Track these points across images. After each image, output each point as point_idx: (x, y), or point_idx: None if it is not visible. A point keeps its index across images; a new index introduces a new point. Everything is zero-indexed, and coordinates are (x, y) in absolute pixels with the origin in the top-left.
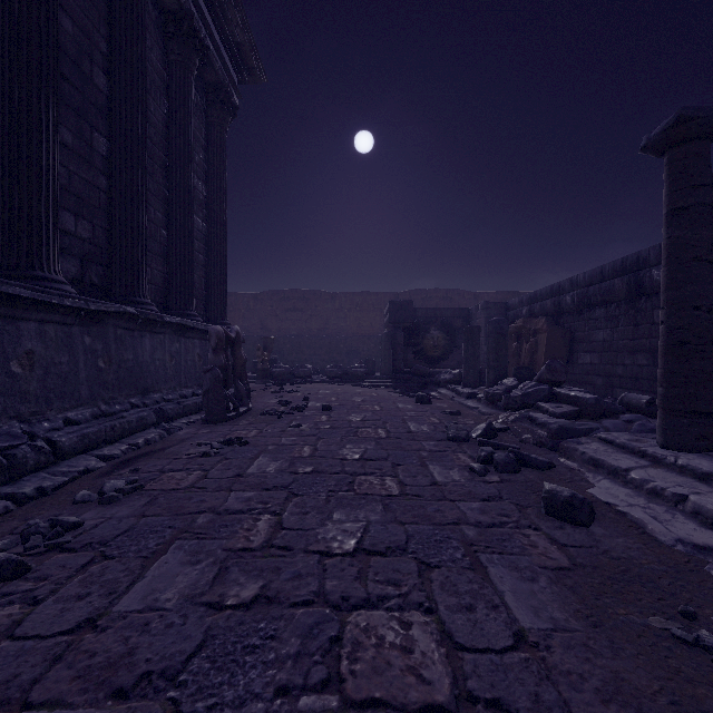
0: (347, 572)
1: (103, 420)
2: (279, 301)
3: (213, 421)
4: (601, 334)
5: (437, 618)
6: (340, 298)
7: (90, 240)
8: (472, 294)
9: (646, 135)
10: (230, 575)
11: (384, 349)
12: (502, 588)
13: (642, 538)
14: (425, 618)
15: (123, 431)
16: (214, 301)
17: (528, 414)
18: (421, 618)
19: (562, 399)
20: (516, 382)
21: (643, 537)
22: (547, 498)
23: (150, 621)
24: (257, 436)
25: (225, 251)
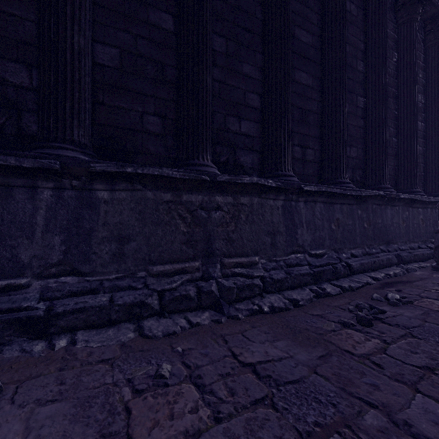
0: None
1: (367, 257)
2: None
3: None
4: None
5: None
6: None
7: (356, 157)
8: None
9: None
10: None
11: None
12: None
13: None
14: None
15: (379, 265)
16: (431, 179)
17: None
18: None
19: None
20: None
21: None
22: None
23: None
24: None
25: None
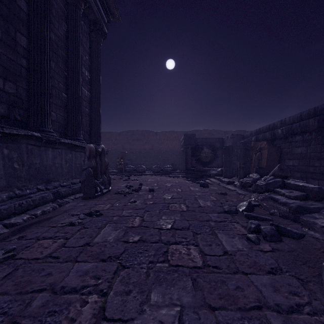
0: None
1: (15, 200)
2: (130, 135)
3: (87, 198)
4: (299, 150)
5: None
6: (159, 134)
7: (14, 94)
8: (223, 132)
9: None
10: None
11: (181, 158)
12: None
13: None
14: None
15: (28, 206)
16: (94, 133)
17: (271, 196)
18: None
19: (291, 187)
20: (258, 176)
21: None
22: None
23: None
24: (109, 208)
25: (100, 107)
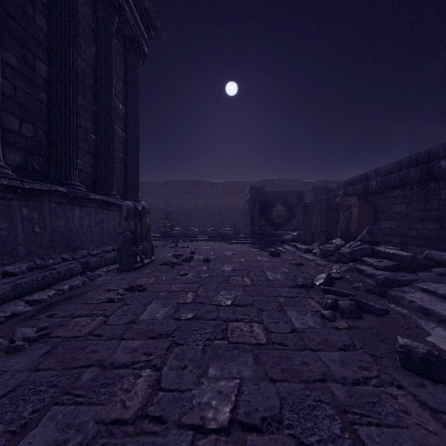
0: None
1: (36, 272)
2: (177, 187)
3: (124, 270)
4: (398, 208)
5: None
6: (216, 185)
7: (33, 138)
8: (302, 182)
9: None
10: None
11: (246, 218)
12: None
13: None
14: None
15: (53, 280)
16: (130, 185)
17: (357, 267)
18: None
19: (381, 255)
20: (343, 242)
21: None
22: (403, 353)
23: None
24: (154, 283)
25: (138, 151)
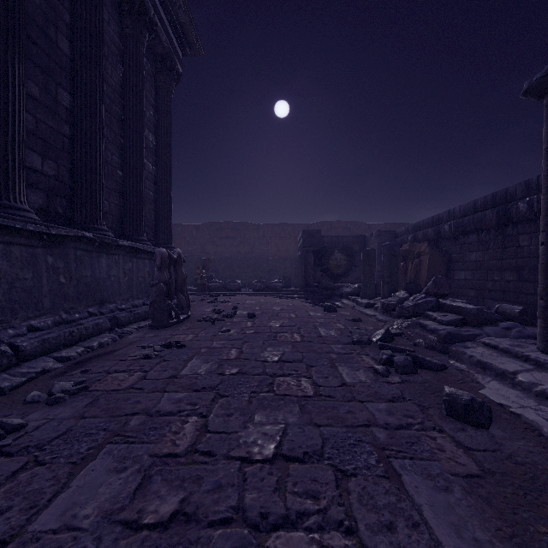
0: (266, 482)
1: (63, 327)
2: (215, 230)
3: (158, 327)
4: (473, 256)
5: (358, 542)
6: (263, 228)
7: (55, 177)
8: (367, 225)
9: (528, 80)
10: (152, 485)
11: (298, 268)
12: (419, 501)
13: (540, 441)
14: (345, 542)
15: (80, 336)
16: (162, 229)
17: (419, 322)
18: (342, 542)
19: (447, 309)
20: (407, 295)
21: (541, 440)
22: (448, 401)
23: (63, 544)
24: (193, 339)
25: (171, 189)
